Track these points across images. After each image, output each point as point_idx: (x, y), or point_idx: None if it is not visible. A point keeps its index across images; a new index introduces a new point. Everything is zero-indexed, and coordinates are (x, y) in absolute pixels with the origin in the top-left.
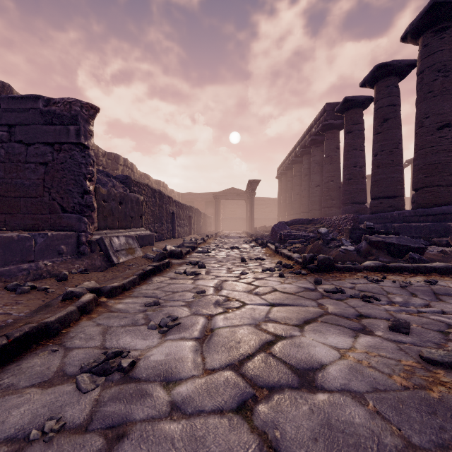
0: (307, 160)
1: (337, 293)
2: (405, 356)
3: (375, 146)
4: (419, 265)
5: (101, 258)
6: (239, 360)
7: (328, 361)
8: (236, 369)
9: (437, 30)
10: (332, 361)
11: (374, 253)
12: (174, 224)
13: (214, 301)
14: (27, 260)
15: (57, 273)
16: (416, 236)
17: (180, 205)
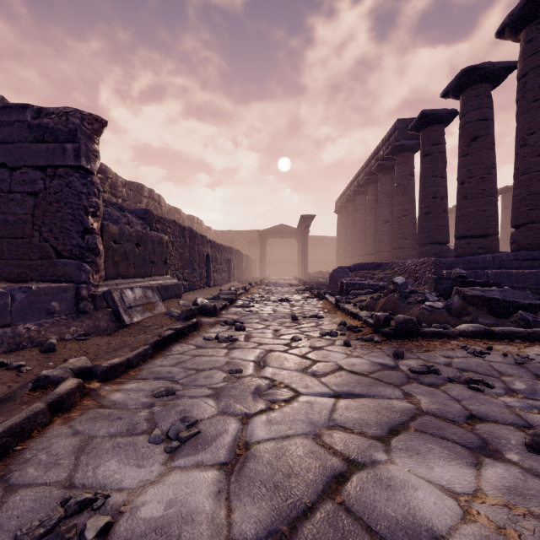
0: (373, 190)
1: (428, 374)
2: None
3: (461, 171)
4: (536, 329)
5: (108, 318)
6: (288, 520)
7: (444, 526)
8: None
9: None
10: (451, 528)
11: (471, 311)
12: (209, 269)
13: (253, 389)
14: None
15: (43, 341)
16: (518, 286)
17: (217, 246)
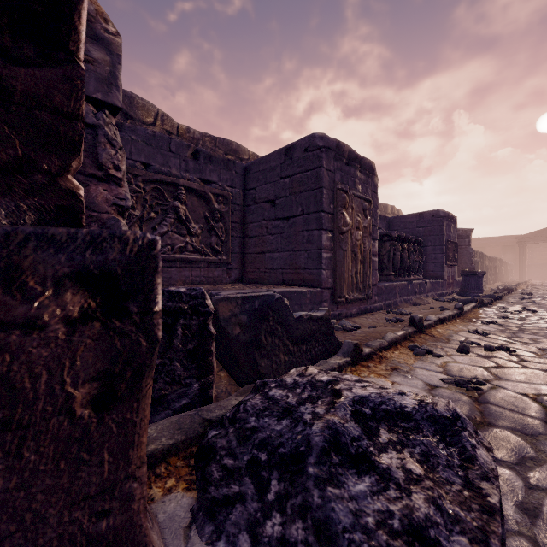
0: None
1: None
2: None
3: None
4: None
5: None
6: None
7: None
8: None
9: None
10: None
11: None
12: (487, 273)
13: (543, 298)
14: None
15: None
16: None
17: (489, 259)
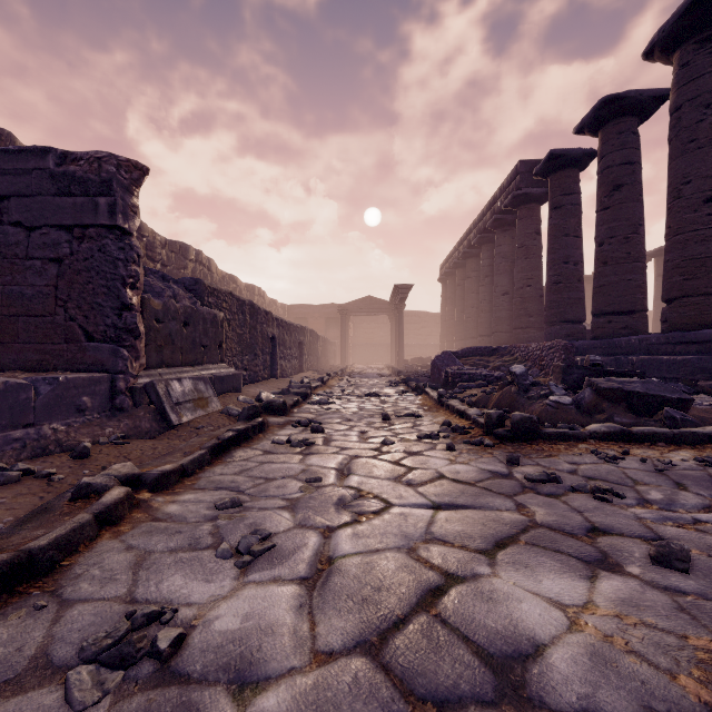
0: (488, 253)
1: (548, 483)
2: (691, 625)
3: (600, 230)
4: (684, 430)
5: (151, 417)
6: (378, 632)
7: (548, 635)
8: (373, 654)
9: (704, 40)
10: (555, 637)
11: (606, 408)
12: (276, 355)
13: (336, 500)
14: (21, 424)
15: (74, 445)
16: (669, 377)
17: (285, 325)
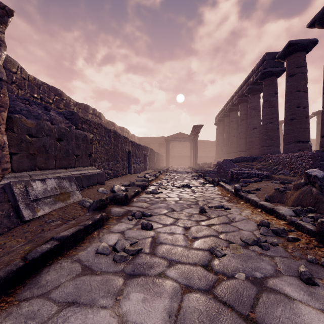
0: (243, 107)
1: None
2: None
3: None
4: None
5: (4, 214)
6: None
7: None
8: None
9: None
10: None
11: None
12: (130, 161)
13: None
14: None
15: None
16: None
17: (136, 145)
